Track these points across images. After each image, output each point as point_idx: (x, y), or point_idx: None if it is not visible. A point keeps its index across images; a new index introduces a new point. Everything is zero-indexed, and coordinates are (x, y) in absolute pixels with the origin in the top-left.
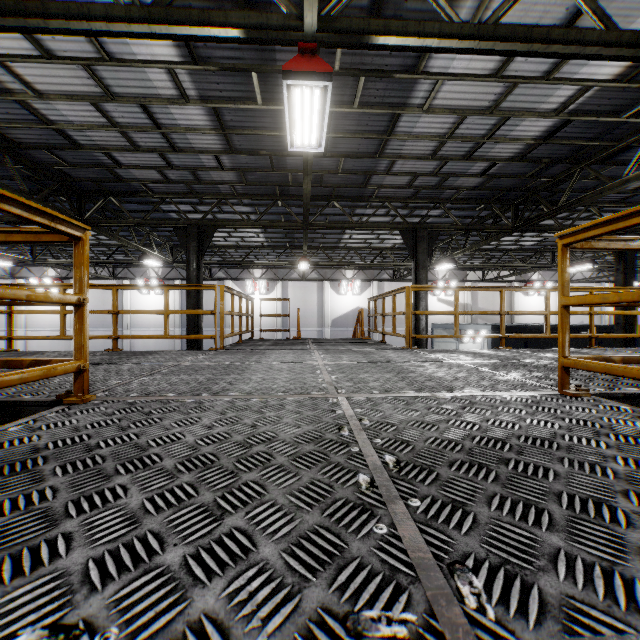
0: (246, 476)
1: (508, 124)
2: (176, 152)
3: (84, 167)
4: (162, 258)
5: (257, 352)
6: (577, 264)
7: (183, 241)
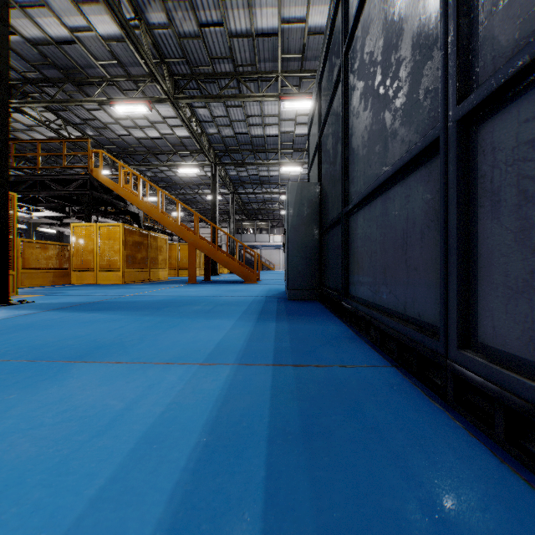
0: None
1: (32, 131)
2: None
3: None
4: None
5: None
6: None
7: None
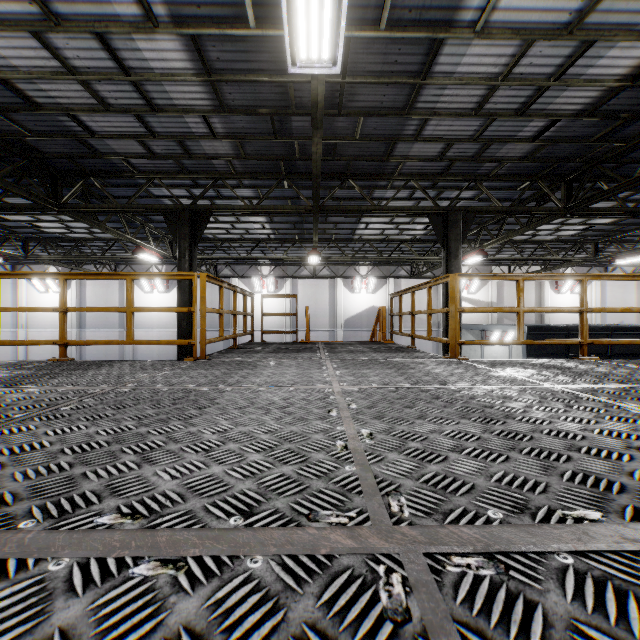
0: None
1: (588, 55)
2: (155, 112)
3: (51, 137)
4: (160, 252)
5: (247, 364)
6: (627, 256)
7: (173, 228)
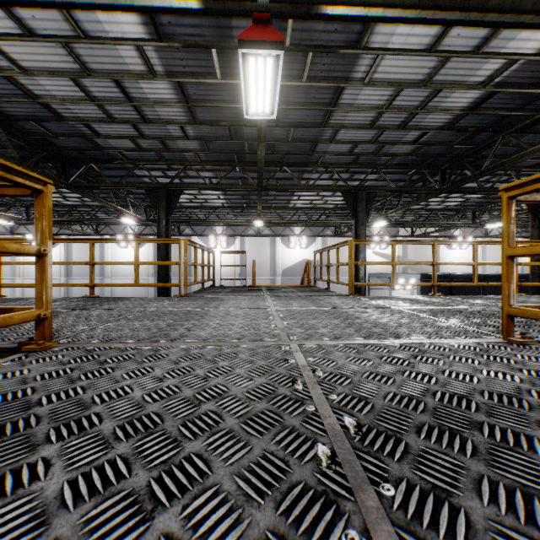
0: (190, 446)
1: (439, 96)
2: (146, 123)
3: (67, 137)
4: (137, 217)
5: (216, 298)
6: (495, 221)
7: (154, 202)
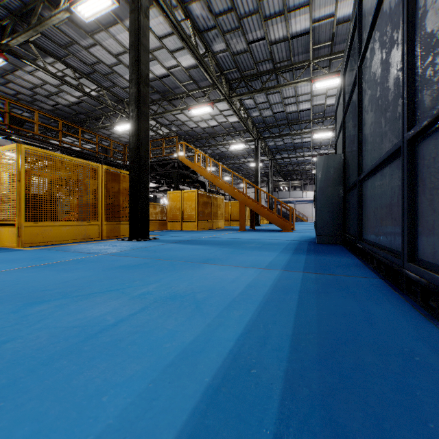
0: None
1: None
2: (46, 97)
3: None
4: None
5: None
6: None
7: None
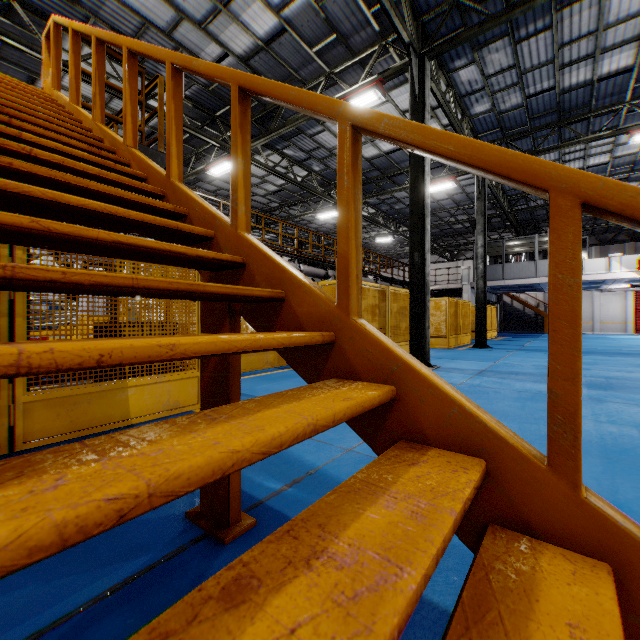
0: None
1: None
2: None
3: None
4: None
5: None
6: None
7: None
